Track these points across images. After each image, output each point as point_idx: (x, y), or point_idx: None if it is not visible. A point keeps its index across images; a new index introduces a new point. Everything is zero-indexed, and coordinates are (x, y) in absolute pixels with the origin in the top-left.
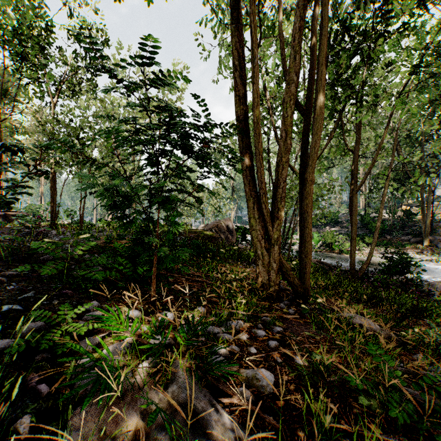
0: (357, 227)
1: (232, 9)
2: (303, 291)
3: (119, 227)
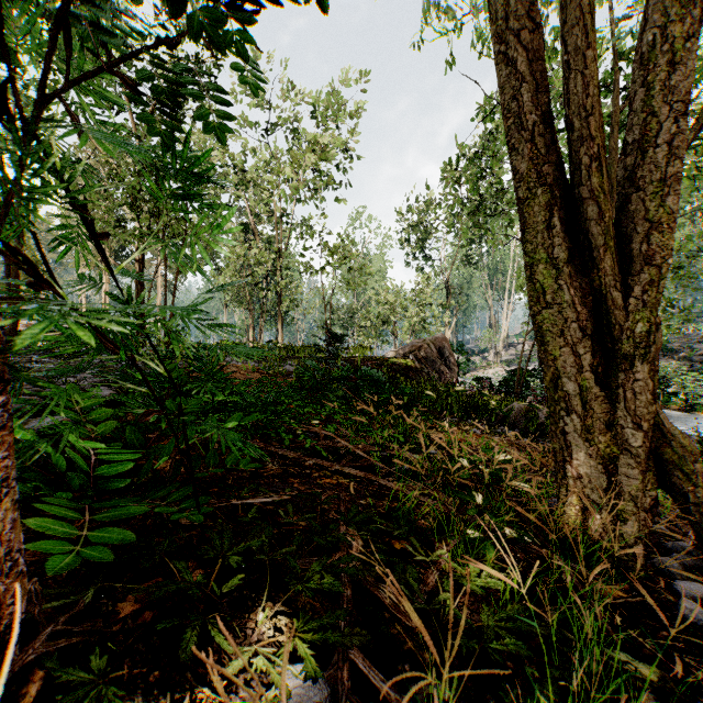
0: None
1: None
2: None
3: None
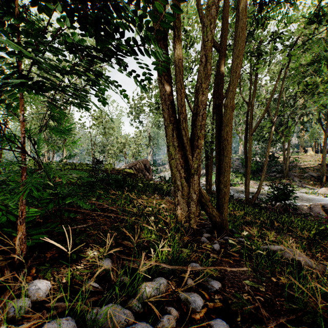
0: (239, 167)
1: None
2: (221, 221)
3: None
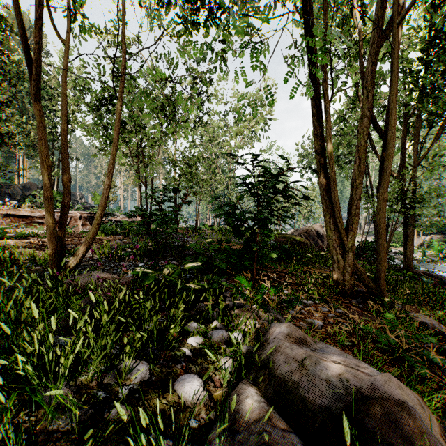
0: None
1: (310, 73)
2: (378, 293)
3: (234, 236)
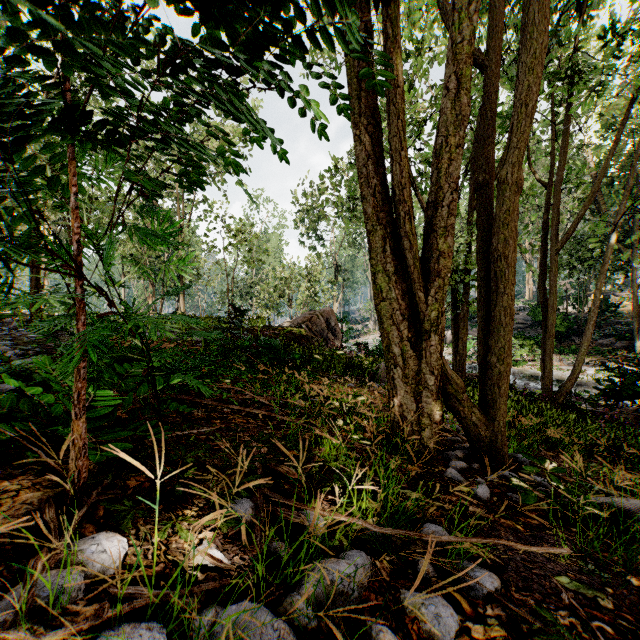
0: (526, 325)
1: None
2: (492, 436)
3: None
